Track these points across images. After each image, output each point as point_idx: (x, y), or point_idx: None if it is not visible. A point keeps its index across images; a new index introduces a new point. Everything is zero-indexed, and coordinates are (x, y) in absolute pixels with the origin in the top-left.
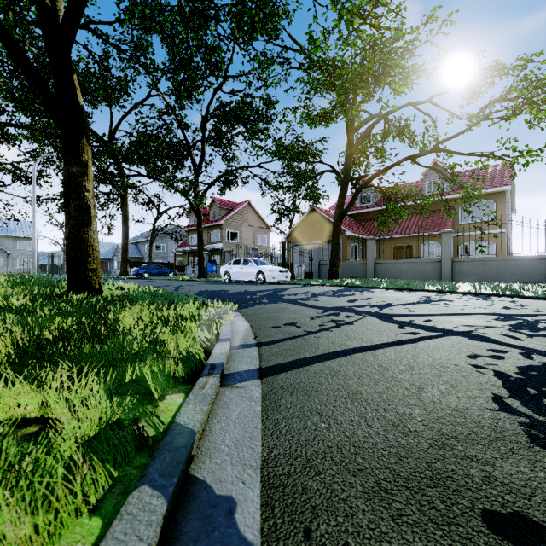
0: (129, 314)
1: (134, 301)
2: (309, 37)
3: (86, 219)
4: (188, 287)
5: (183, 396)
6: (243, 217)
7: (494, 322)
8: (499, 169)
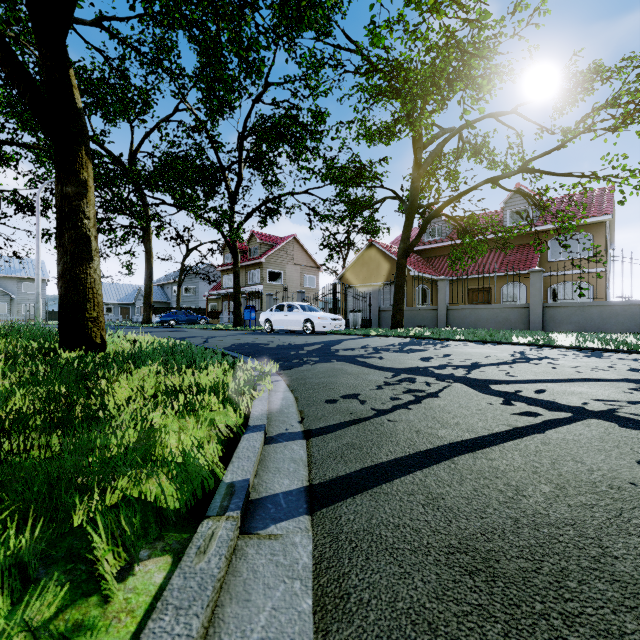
0: (127, 382)
1: (142, 361)
2: (370, 23)
3: (85, 254)
4: (221, 338)
5: (169, 563)
6: (288, 255)
7: (635, 393)
8: (596, 195)
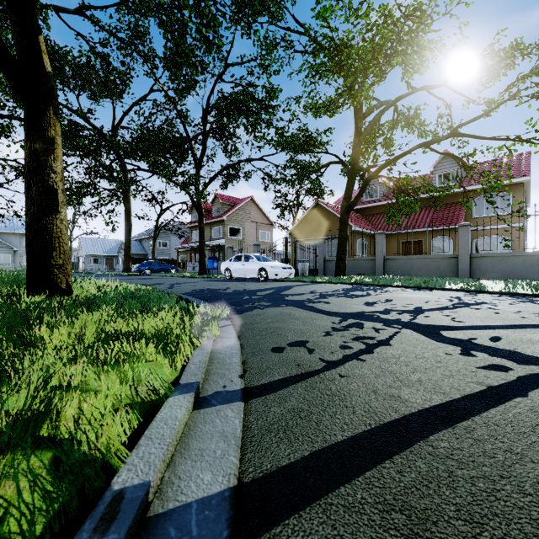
0: (67, 329)
1: (99, 305)
2: None
3: (51, 206)
4: (185, 284)
5: None
6: (246, 213)
7: None
8: (515, 160)
